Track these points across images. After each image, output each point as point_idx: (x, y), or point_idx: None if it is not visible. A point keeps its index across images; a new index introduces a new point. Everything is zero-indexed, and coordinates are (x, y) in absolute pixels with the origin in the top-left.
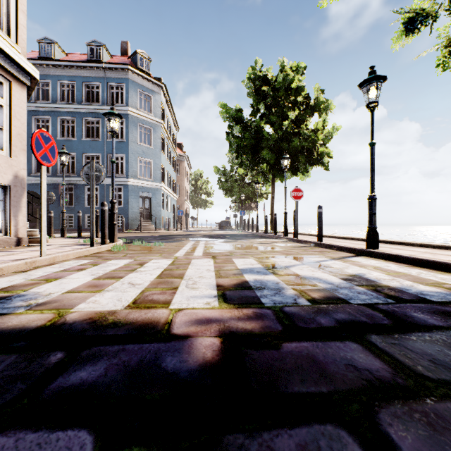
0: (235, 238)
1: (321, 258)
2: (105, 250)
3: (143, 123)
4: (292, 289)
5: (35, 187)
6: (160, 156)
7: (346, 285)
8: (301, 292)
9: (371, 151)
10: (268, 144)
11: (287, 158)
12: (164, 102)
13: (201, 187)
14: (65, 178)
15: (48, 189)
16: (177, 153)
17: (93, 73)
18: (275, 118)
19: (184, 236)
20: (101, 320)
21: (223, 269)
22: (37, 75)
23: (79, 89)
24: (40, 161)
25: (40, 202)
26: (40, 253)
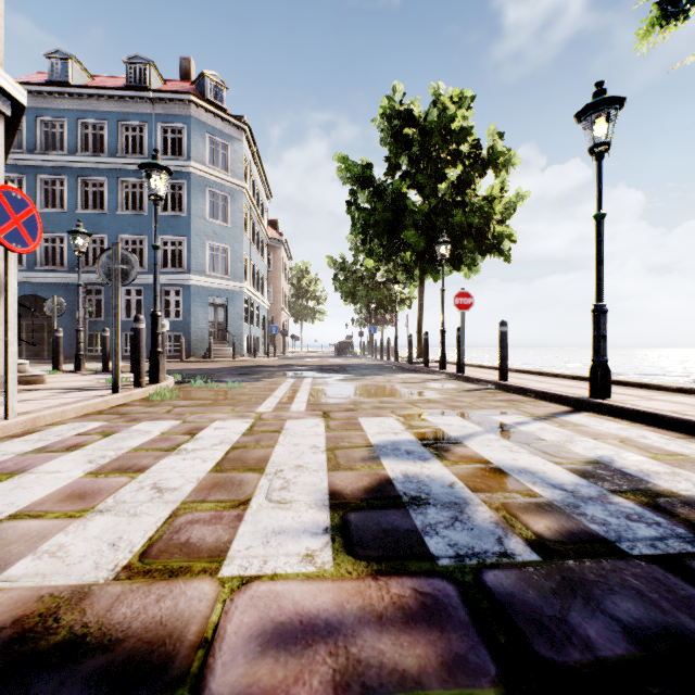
0: (360, 372)
1: (516, 418)
2: (139, 398)
3: (214, 187)
4: (484, 504)
5: (41, 288)
6: (241, 240)
7: (590, 490)
8: (507, 513)
9: (597, 228)
10: (415, 219)
11: (446, 243)
12: (248, 154)
13: (308, 288)
14: (89, 274)
15: (62, 291)
16: (269, 236)
17: (134, 107)
18: (426, 179)
19: (280, 368)
20: (40, 629)
21: (343, 445)
22: (23, 97)
23: (113, 133)
24: (4, 242)
25: (5, 319)
26: (5, 412)
